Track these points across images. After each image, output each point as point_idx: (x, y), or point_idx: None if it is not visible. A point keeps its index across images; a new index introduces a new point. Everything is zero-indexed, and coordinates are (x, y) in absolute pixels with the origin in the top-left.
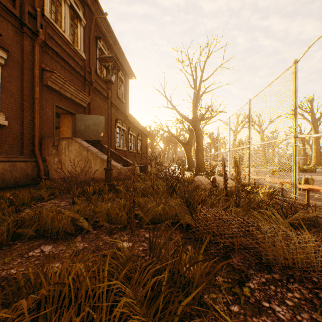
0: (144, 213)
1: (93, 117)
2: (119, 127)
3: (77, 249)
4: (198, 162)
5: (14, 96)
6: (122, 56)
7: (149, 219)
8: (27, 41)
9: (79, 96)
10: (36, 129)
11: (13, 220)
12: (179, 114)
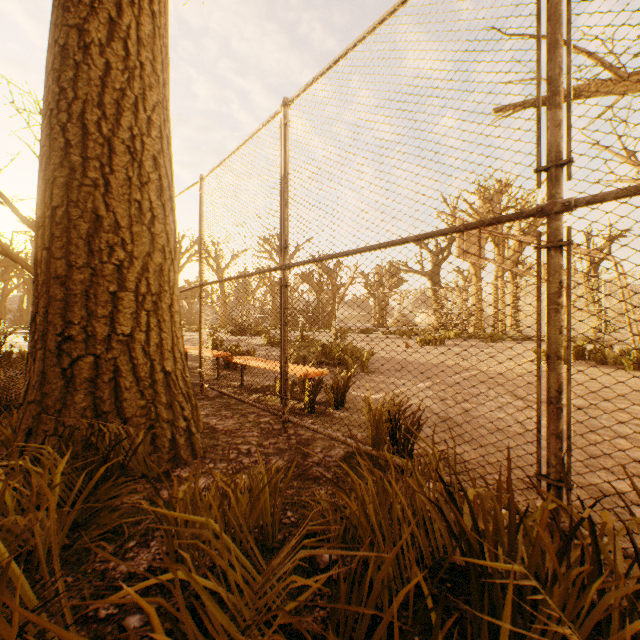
0: None
1: None
2: None
3: None
4: None
5: None
6: None
7: None
8: None
9: None
10: None
11: None
12: (24, 221)
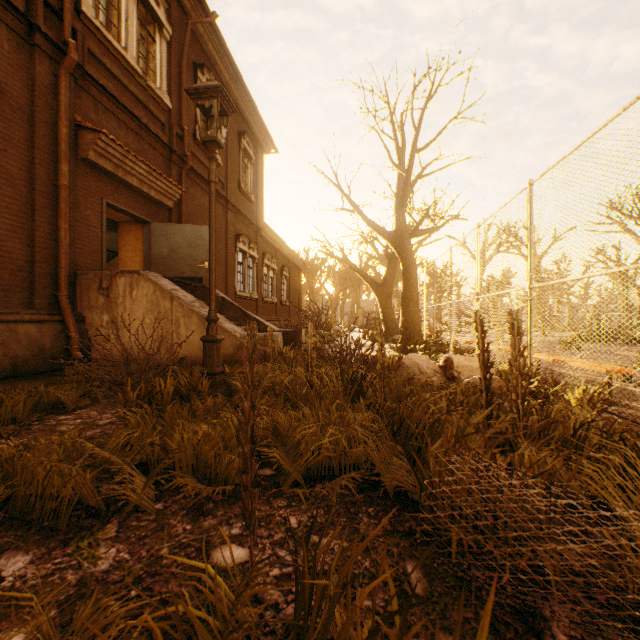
0: (288, 452)
1: (187, 229)
2: (243, 250)
3: (96, 569)
4: (408, 323)
5: (14, 182)
6: (249, 106)
7: (299, 470)
8: (44, 65)
9: (158, 186)
10: (63, 252)
11: None
12: (368, 223)
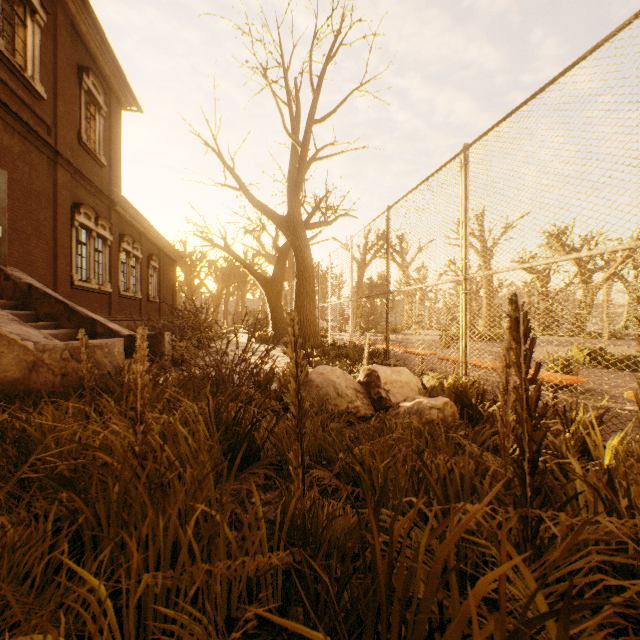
0: None
1: None
2: (87, 226)
3: None
4: (304, 322)
5: None
6: (96, 34)
7: None
8: None
9: None
10: None
11: None
12: (256, 204)
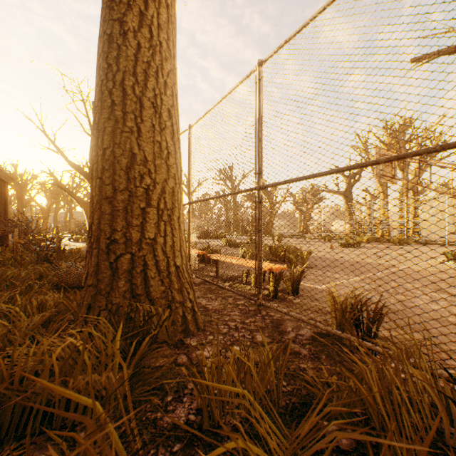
0: (2, 281)
1: None
2: None
3: None
4: None
5: None
6: None
7: (8, 283)
8: None
9: None
10: None
11: None
12: (70, 164)
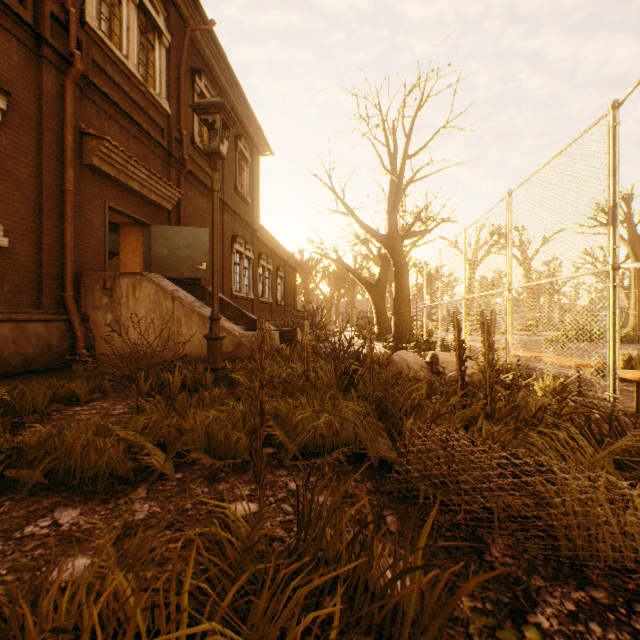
0: (287, 433)
1: (186, 231)
2: (239, 251)
3: (135, 518)
4: (400, 322)
5: (23, 188)
6: (245, 109)
7: (297, 446)
8: (50, 75)
9: (158, 189)
10: (69, 254)
11: (4, 449)
12: (361, 226)
